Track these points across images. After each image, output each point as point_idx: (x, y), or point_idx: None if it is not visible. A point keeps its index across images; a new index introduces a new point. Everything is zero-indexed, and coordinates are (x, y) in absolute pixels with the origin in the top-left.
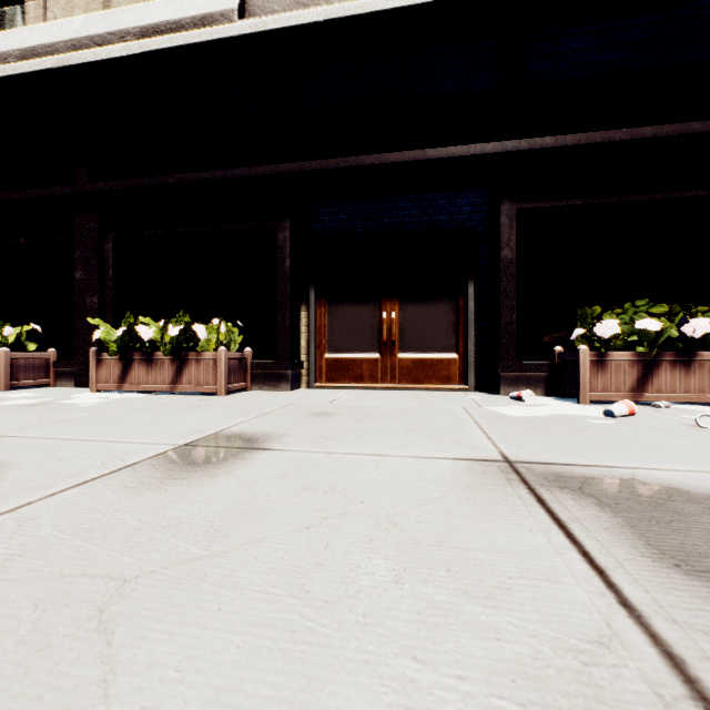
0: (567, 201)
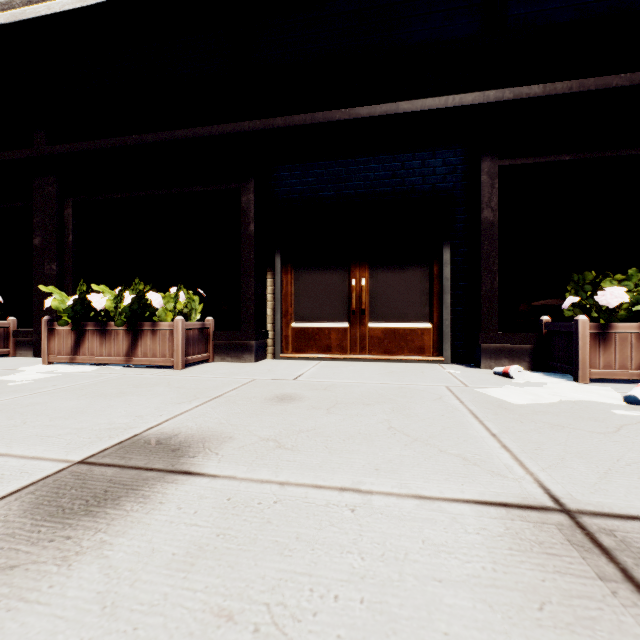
0: (555, 156)
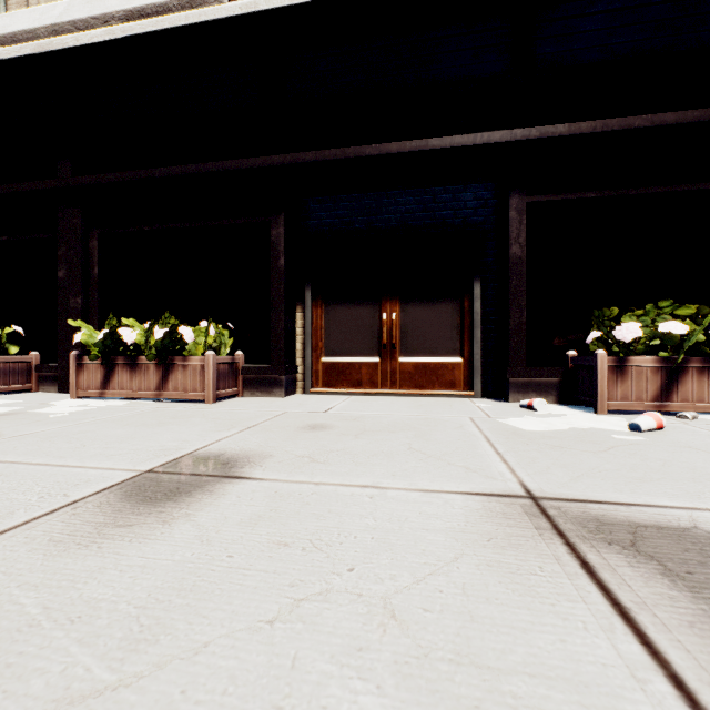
0: (581, 194)
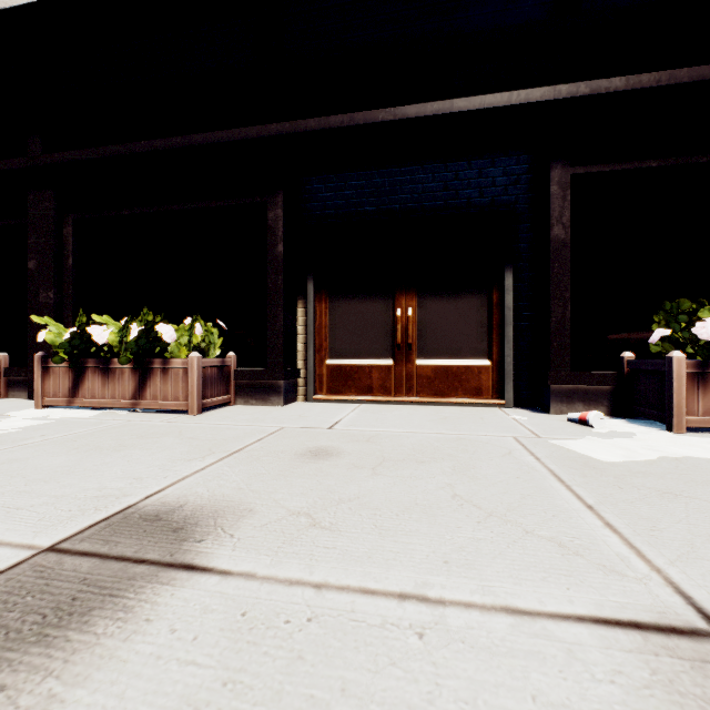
0: (639, 163)
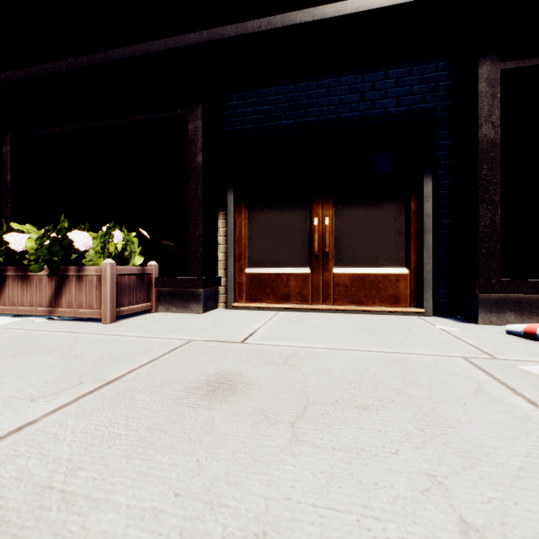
0: None
